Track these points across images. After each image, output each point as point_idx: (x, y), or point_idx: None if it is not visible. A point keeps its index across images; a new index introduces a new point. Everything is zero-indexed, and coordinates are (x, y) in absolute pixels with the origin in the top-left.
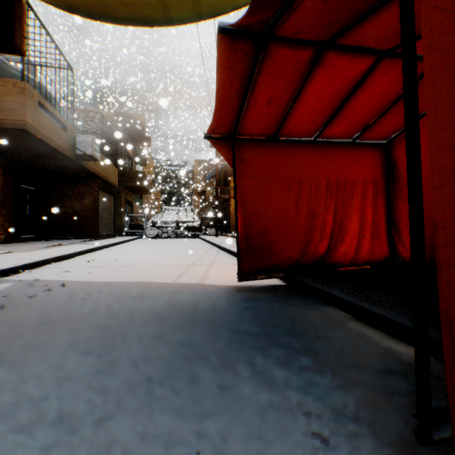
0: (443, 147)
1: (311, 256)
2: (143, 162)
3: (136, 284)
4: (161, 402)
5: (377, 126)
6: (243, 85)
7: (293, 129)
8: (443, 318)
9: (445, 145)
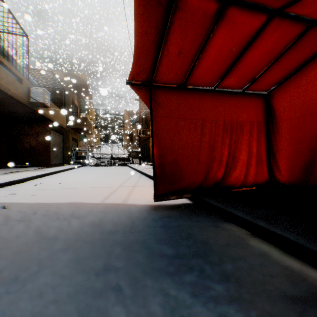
0: None
1: (211, 180)
2: (87, 111)
3: (70, 204)
4: None
5: (262, 79)
6: (158, 35)
7: (198, 79)
8: None
9: None
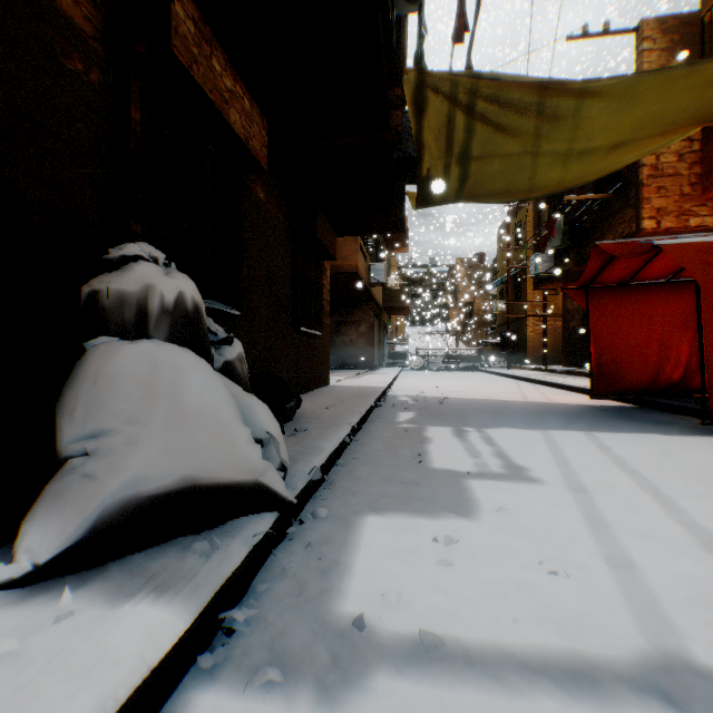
0: (709, 332)
1: (661, 382)
2: None
3: (497, 400)
4: (587, 424)
5: None
6: (604, 262)
7: (643, 278)
8: (706, 385)
9: (710, 332)
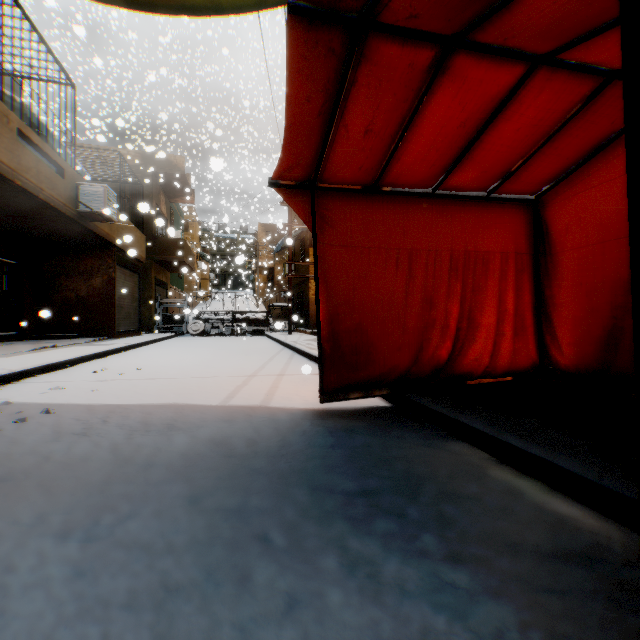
0: None
1: (427, 363)
2: (185, 226)
3: (165, 407)
4: (182, 635)
5: (524, 173)
6: (328, 103)
7: (402, 175)
8: None
9: None
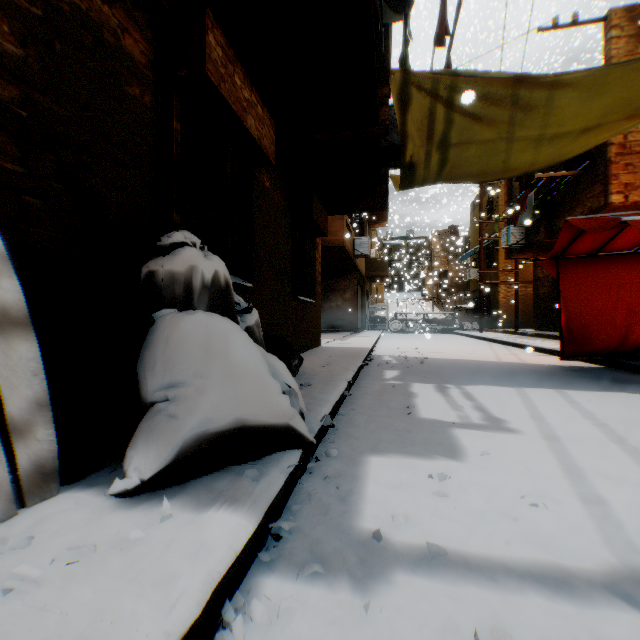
0: None
1: (628, 345)
2: None
3: (473, 360)
4: (558, 383)
5: None
6: (573, 235)
7: (610, 249)
8: None
9: None
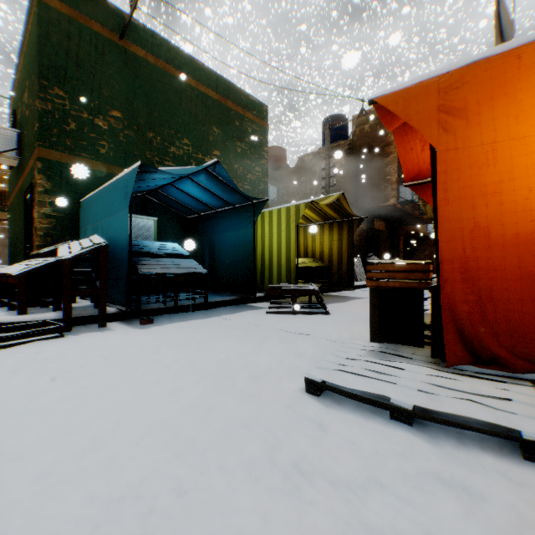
0: None
1: None
2: None
3: None
4: None
5: None
6: None
7: None
8: None
9: None
